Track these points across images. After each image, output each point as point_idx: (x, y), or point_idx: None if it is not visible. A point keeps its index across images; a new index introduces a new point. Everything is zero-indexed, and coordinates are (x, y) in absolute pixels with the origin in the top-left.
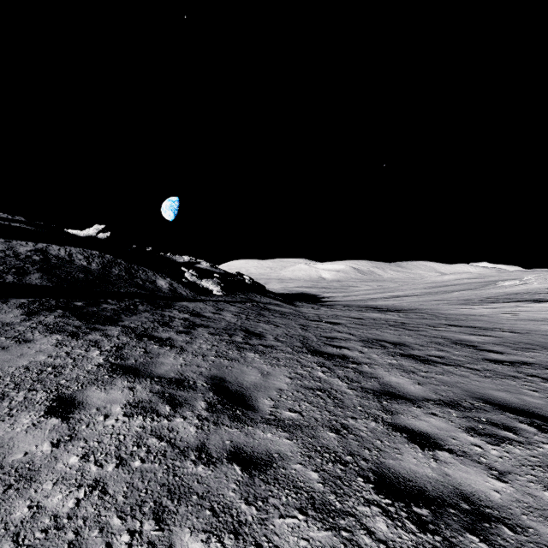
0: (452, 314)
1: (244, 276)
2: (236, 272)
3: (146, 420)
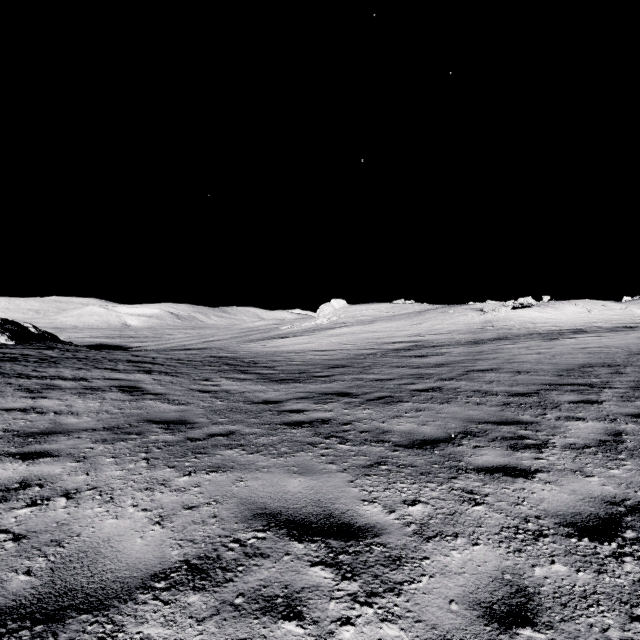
0: (232, 348)
1: (25, 324)
2: (3, 319)
3: (80, 371)
